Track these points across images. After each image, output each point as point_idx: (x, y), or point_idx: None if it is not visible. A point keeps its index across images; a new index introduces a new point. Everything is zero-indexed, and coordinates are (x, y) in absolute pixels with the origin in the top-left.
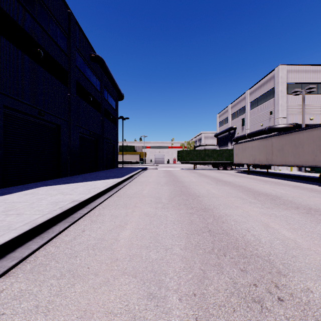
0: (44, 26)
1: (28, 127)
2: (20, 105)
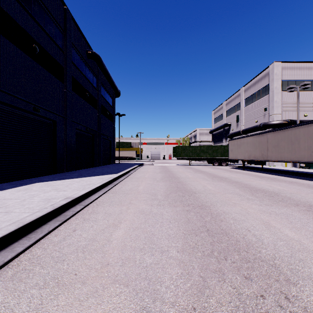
0: (40, 22)
1: (24, 123)
2: (15, 100)
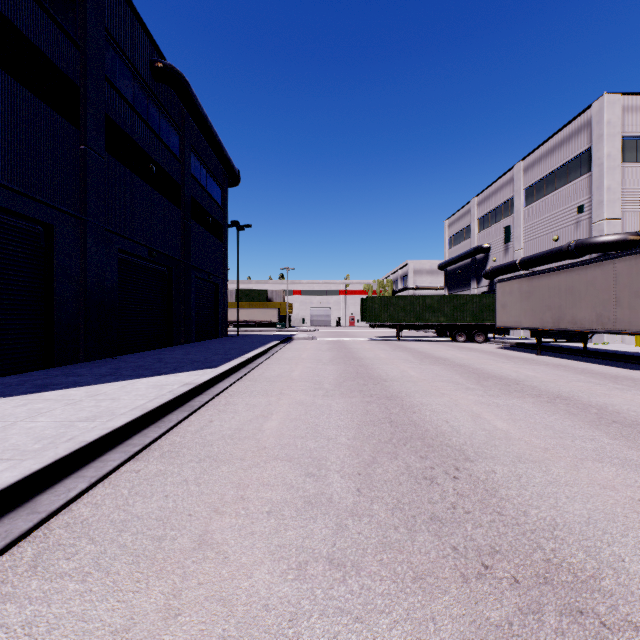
0: None
1: None
2: None
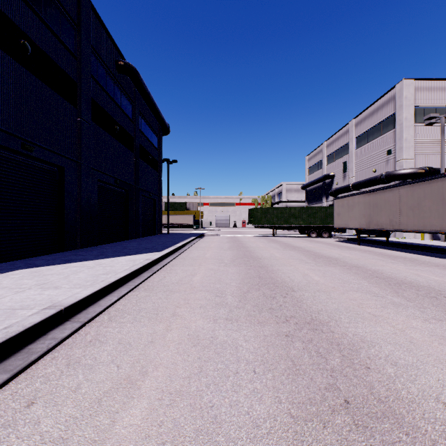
0: (34, 6)
1: (5, 169)
2: None
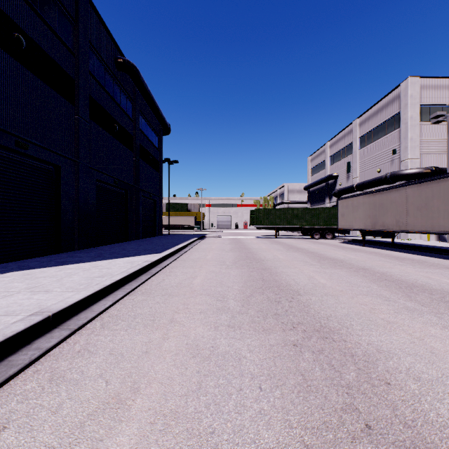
0: None
1: None
2: None
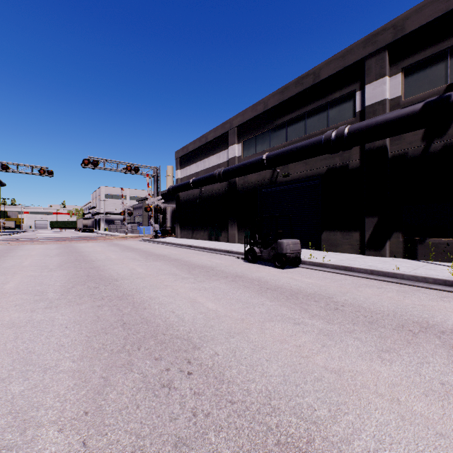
0: None
1: None
2: None
